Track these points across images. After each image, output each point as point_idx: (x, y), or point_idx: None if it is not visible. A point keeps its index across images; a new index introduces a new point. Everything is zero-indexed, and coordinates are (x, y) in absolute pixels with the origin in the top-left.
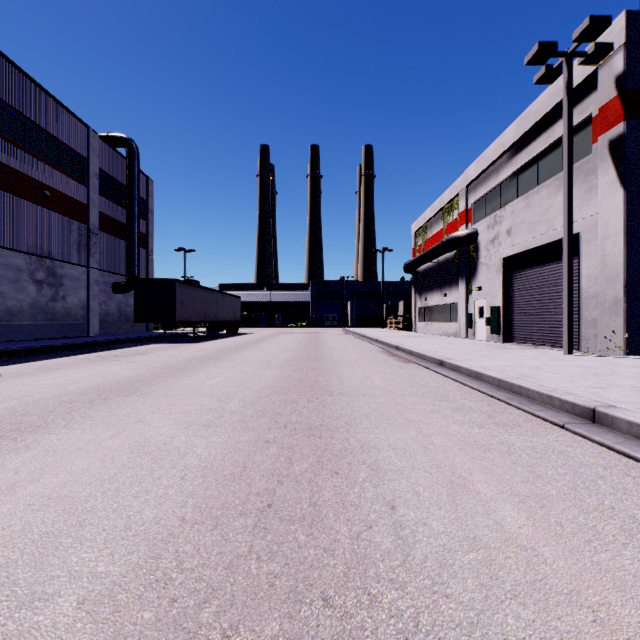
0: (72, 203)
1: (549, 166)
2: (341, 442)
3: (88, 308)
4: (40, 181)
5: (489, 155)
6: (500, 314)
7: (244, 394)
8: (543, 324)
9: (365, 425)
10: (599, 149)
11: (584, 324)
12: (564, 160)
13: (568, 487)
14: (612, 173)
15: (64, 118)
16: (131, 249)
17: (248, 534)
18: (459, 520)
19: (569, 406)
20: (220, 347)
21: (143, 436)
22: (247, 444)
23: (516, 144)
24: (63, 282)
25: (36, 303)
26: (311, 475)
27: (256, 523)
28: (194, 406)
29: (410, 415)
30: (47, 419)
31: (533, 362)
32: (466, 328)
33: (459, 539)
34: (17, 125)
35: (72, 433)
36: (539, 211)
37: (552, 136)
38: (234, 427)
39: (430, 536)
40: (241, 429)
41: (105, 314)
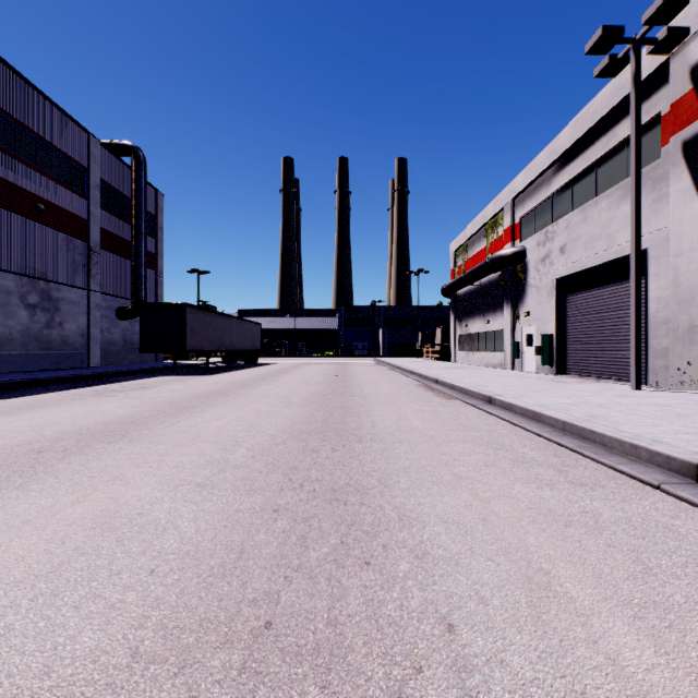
0: (70, 218)
1: (610, 173)
2: (373, 511)
3: (88, 336)
4: (33, 193)
5: (539, 163)
6: (552, 343)
7: (255, 440)
8: (602, 354)
9: (404, 484)
10: (671, 152)
11: (652, 354)
12: (631, 164)
13: (697, 589)
14: (686, 179)
15: (61, 122)
16: (137, 270)
17: (230, 685)
18: (553, 655)
19: (662, 459)
20: (235, 380)
21: (115, 501)
22: (249, 514)
23: (571, 150)
24: (60, 307)
25: (28, 330)
26: (332, 567)
27: (245, 661)
28: (190, 457)
29: (460, 470)
30: (0, 475)
31: (598, 399)
32: (513, 358)
33: (560, 696)
34: (6, 129)
35: (24, 497)
36: (598, 225)
37: (613, 139)
38: (236, 488)
39: (513, 689)
40: (244, 491)
41: (108, 343)
